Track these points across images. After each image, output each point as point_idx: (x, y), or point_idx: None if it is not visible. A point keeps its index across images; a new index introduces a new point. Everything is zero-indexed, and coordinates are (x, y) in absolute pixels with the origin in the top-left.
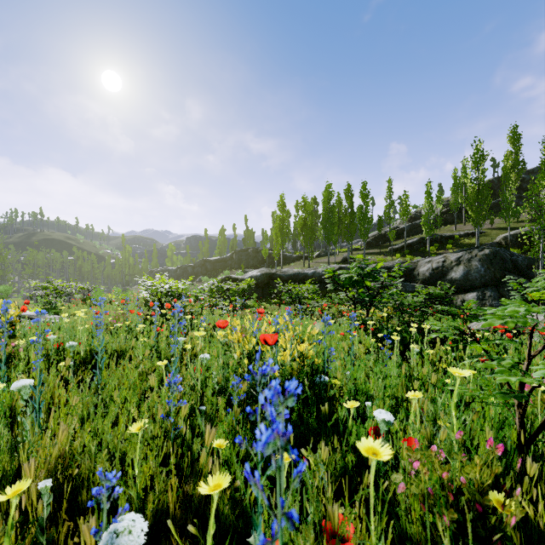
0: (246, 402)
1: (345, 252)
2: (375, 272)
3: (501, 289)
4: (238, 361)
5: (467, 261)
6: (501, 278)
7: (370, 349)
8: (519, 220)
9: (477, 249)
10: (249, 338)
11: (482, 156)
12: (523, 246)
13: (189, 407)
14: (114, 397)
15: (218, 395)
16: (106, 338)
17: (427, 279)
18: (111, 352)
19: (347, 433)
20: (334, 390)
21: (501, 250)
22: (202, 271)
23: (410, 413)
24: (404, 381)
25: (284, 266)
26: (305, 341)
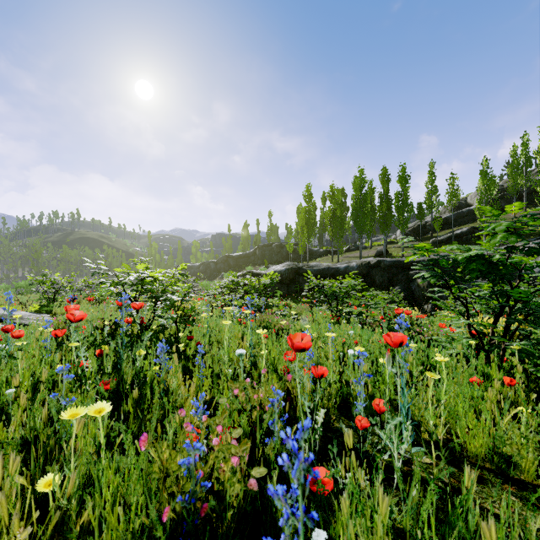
0: None
1: (378, 246)
2: None
3: None
4: None
5: None
6: None
7: None
8: None
9: None
10: None
11: None
12: None
13: None
14: None
15: None
16: None
17: None
18: None
19: None
20: None
21: None
22: (224, 267)
23: None
24: None
25: (310, 261)
26: None
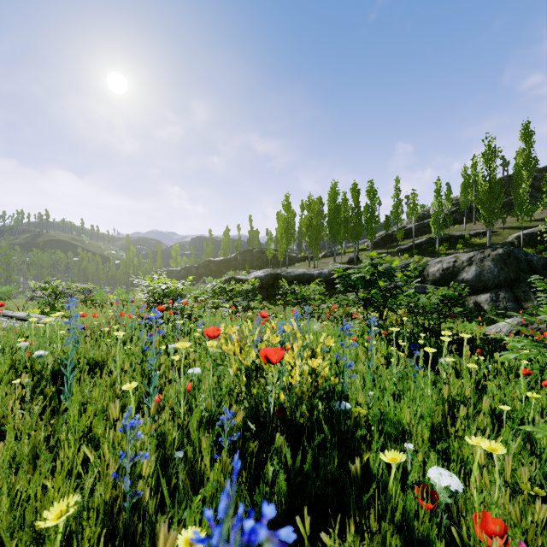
0: (242, 438)
1: (351, 252)
2: (390, 271)
3: (516, 291)
4: (234, 378)
5: (480, 261)
6: (516, 278)
7: (391, 359)
8: (531, 219)
9: (490, 249)
10: (248, 351)
11: (494, 152)
12: (537, 246)
13: (150, 466)
14: (61, 435)
15: (206, 427)
16: (87, 345)
17: (437, 280)
18: (90, 361)
19: (384, 496)
20: (363, 430)
21: (515, 250)
22: (206, 272)
23: (473, 465)
24: (446, 407)
25: (289, 266)
26: (317, 354)
